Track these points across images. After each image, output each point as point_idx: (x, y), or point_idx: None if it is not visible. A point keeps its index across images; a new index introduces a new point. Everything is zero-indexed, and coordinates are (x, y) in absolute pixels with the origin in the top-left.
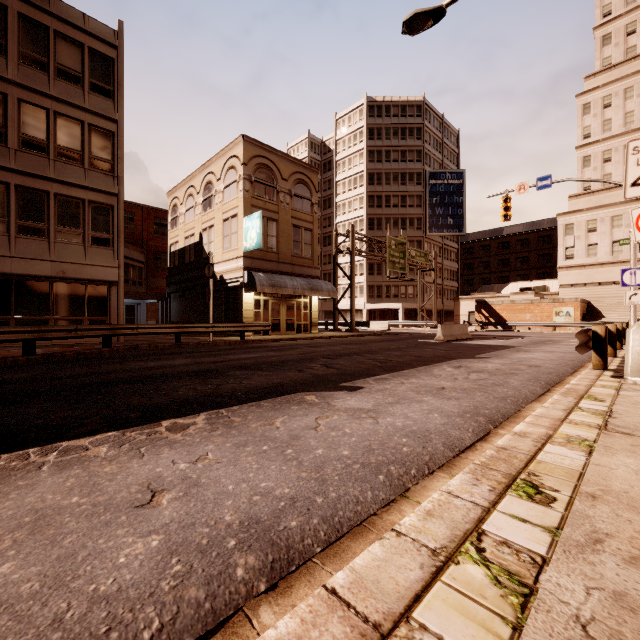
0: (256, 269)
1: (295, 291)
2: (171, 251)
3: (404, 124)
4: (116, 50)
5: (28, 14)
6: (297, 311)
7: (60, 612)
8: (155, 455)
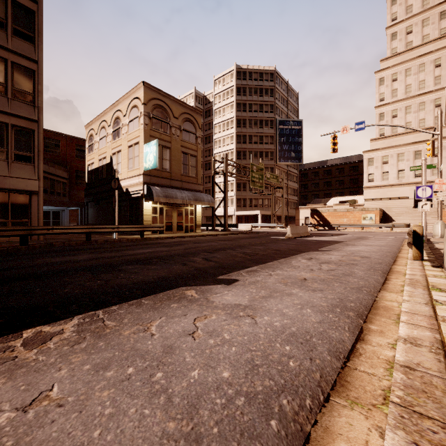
0: (153, 184)
1: (183, 201)
2: (88, 170)
3: (262, 86)
4: (36, 4)
5: None
6: (185, 216)
7: None
8: None
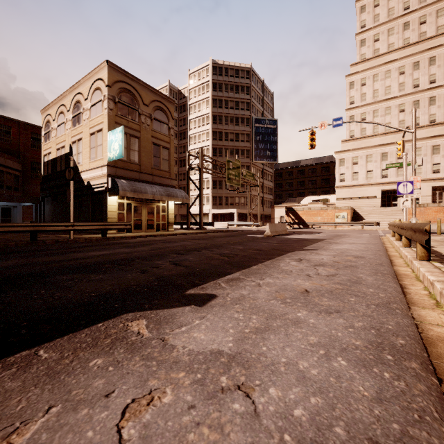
0: (120, 177)
1: (154, 196)
2: (44, 161)
3: (238, 83)
4: None
5: None
6: (156, 213)
7: None
8: None
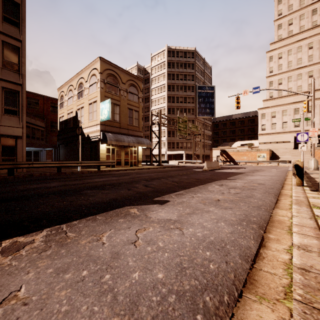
0: (107, 131)
1: (129, 143)
2: (60, 121)
3: (185, 61)
4: None
5: None
6: (130, 154)
7: None
8: None
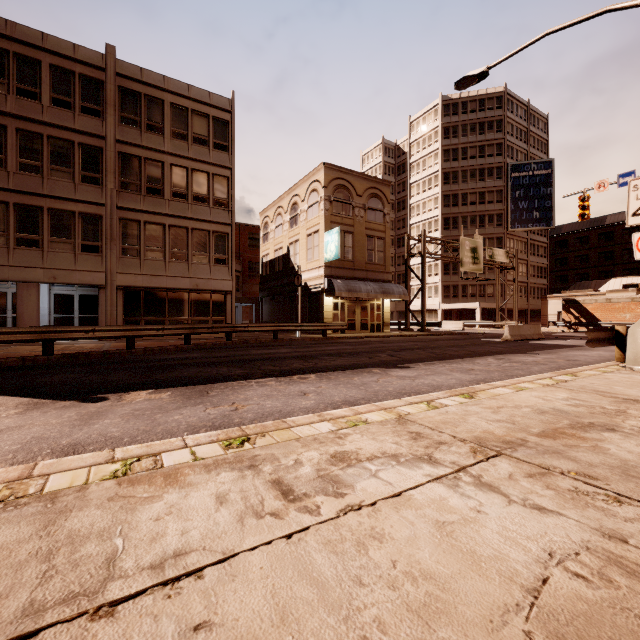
0: (334, 276)
1: (368, 295)
2: (263, 262)
3: (482, 118)
4: (230, 114)
5: (176, 102)
6: (370, 312)
7: (292, 408)
8: (298, 385)
